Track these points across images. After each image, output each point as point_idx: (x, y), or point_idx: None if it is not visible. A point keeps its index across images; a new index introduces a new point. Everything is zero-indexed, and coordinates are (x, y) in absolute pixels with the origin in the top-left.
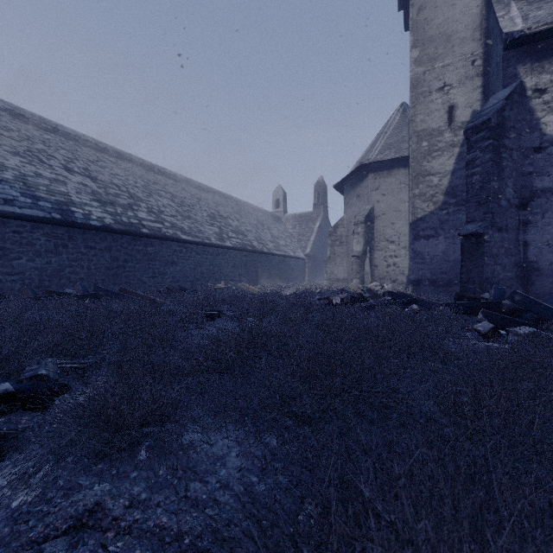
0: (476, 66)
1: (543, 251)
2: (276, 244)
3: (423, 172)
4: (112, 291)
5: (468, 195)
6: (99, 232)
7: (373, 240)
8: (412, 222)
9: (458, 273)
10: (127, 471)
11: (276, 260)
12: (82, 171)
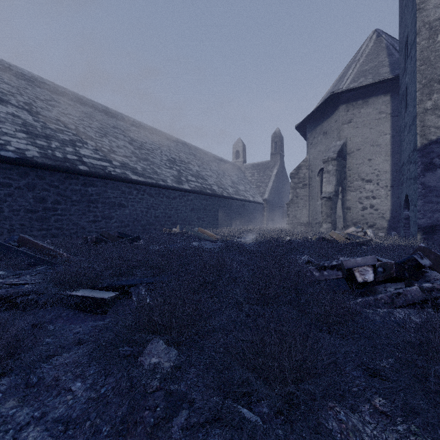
0: None
1: None
2: (235, 189)
3: (439, 76)
4: None
5: None
6: (17, 166)
7: (345, 180)
8: (422, 146)
9: None
10: None
11: (235, 204)
12: (21, 104)
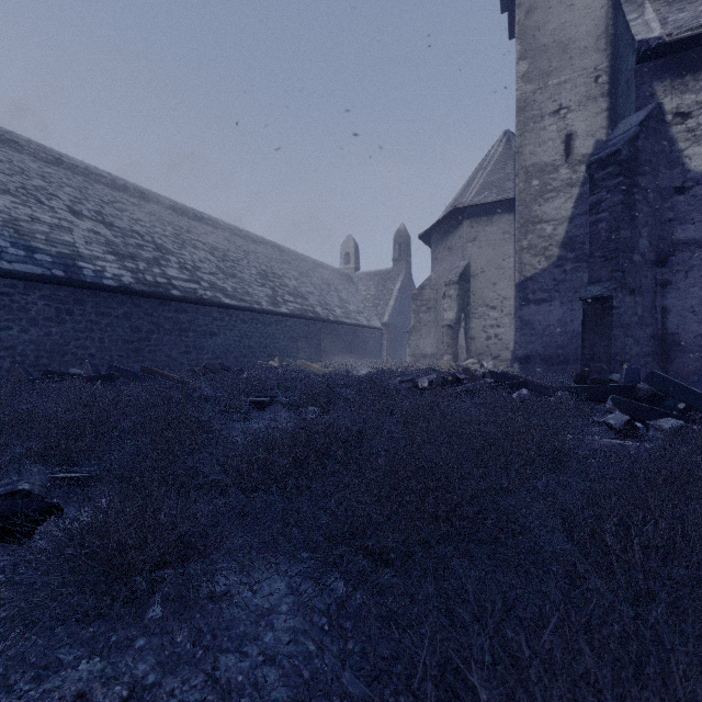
0: (600, 83)
1: (686, 319)
2: (345, 311)
3: (534, 218)
4: (132, 371)
5: (592, 248)
6: (115, 294)
7: (469, 305)
8: (519, 282)
9: (577, 348)
10: (130, 637)
11: (345, 330)
12: (93, 215)
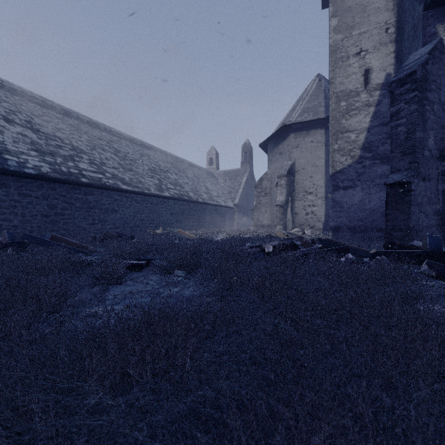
0: (389, 33)
1: None
2: (209, 195)
3: (342, 129)
4: (41, 239)
5: (393, 146)
6: (35, 180)
7: (294, 191)
8: (332, 174)
9: (373, 220)
10: None
11: (209, 209)
12: (24, 123)
